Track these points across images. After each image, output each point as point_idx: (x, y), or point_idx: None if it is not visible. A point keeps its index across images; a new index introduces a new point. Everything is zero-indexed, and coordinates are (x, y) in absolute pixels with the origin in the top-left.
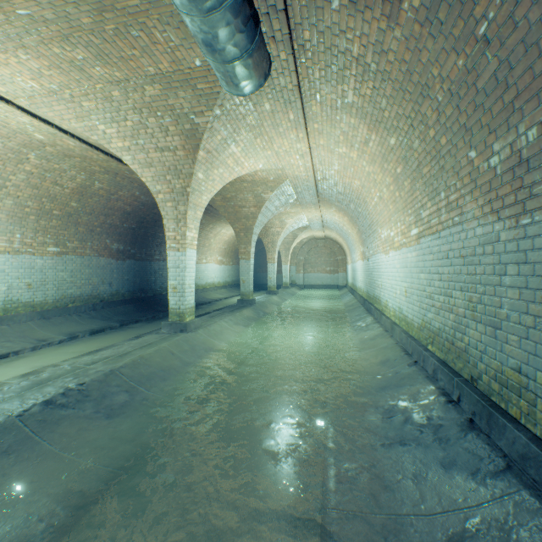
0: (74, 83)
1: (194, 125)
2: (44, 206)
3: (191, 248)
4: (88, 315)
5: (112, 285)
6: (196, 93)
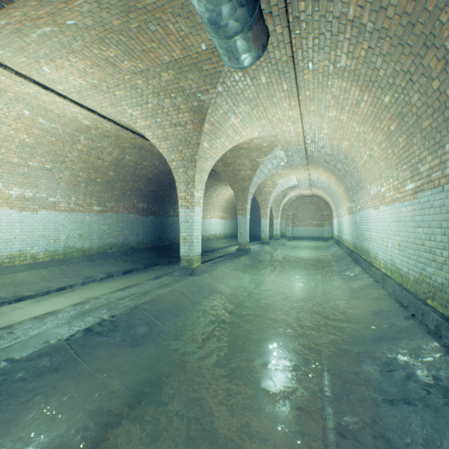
0: (109, 77)
1: (200, 102)
2: (90, 175)
3: (198, 206)
4: (121, 259)
5: (138, 236)
6: (202, 74)
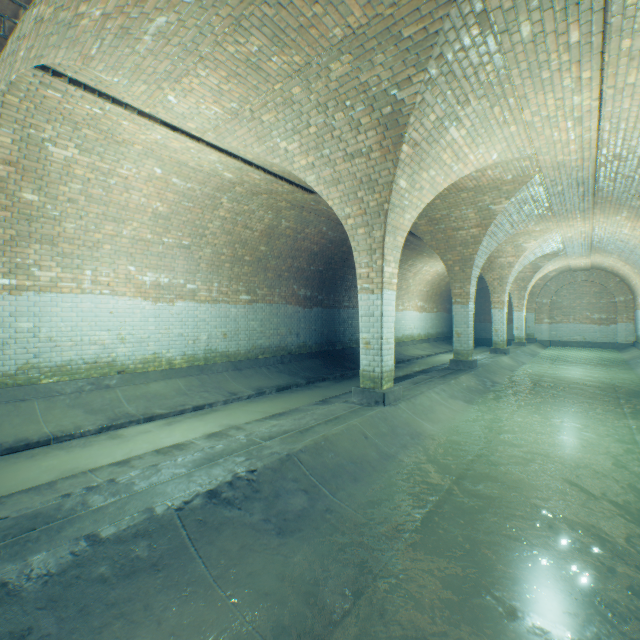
0: (252, 92)
1: (395, 106)
2: (236, 252)
3: (389, 289)
4: (275, 368)
5: (298, 336)
6: (401, 48)
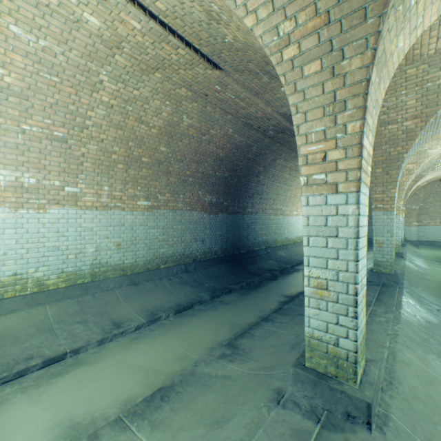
0: None
1: None
2: (131, 152)
3: (364, 182)
4: (178, 279)
5: (204, 242)
6: None
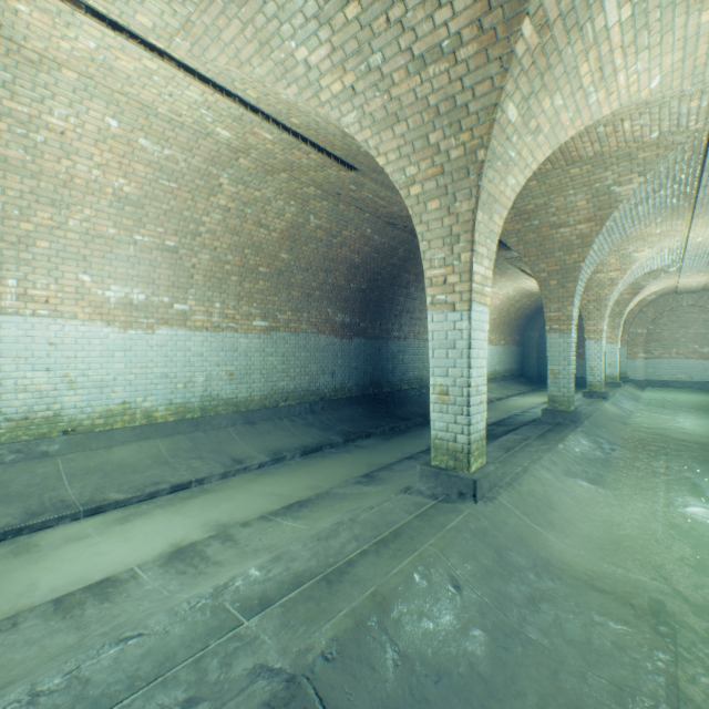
0: None
1: None
2: (247, 260)
3: (480, 302)
4: (302, 420)
5: (334, 376)
6: None
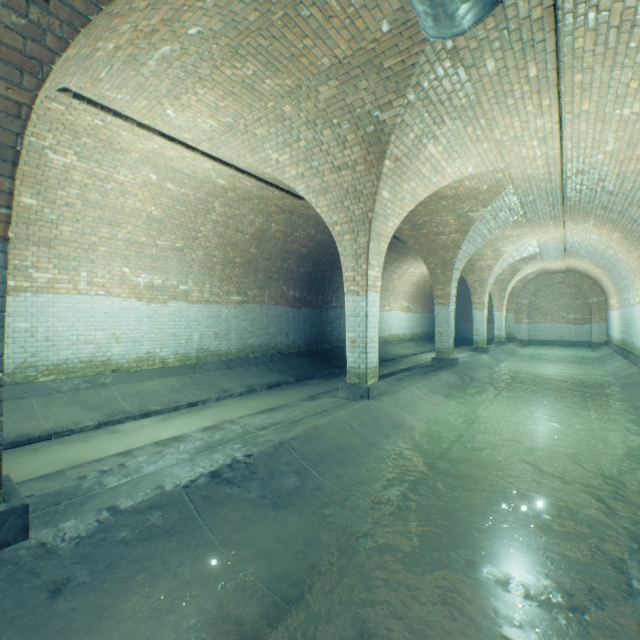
0: (247, 109)
1: (378, 126)
2: (228, 254)
3: (373, 291)
4: (266, 367)
5: (288, 336)
6: (382, 77)
